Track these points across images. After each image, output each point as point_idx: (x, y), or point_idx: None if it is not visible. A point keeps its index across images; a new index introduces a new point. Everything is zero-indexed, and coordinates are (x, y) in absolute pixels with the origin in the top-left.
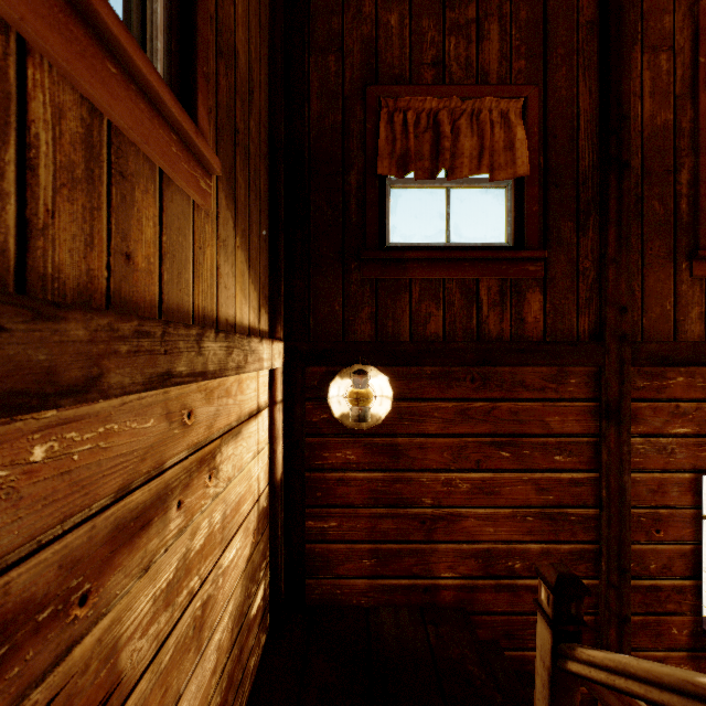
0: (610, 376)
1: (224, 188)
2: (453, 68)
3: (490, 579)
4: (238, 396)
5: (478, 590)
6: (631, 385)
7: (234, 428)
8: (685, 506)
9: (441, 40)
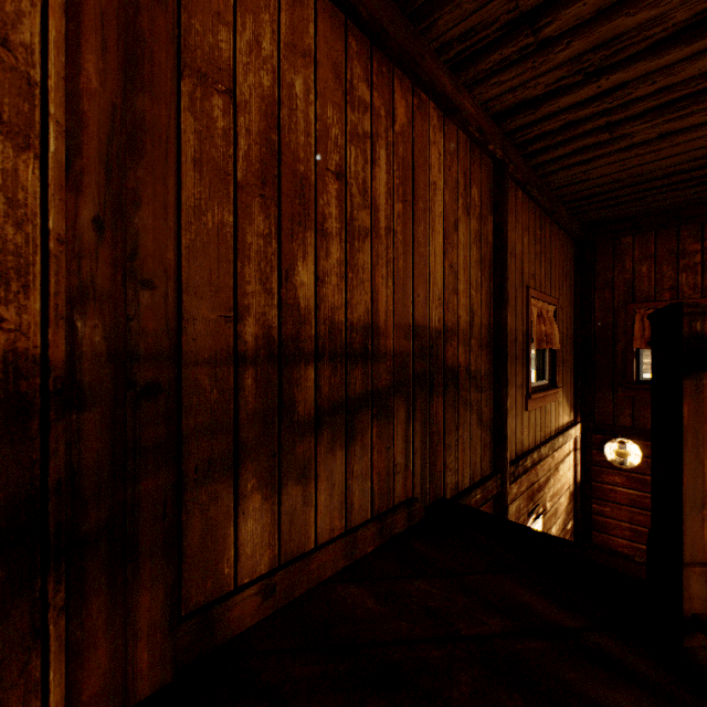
0: None
1: (560, 385)
2: (684, 290)
3: None
4: (563, 449)
5: None
6: None
7: (562, 459)
8: None
9: (675, 275)
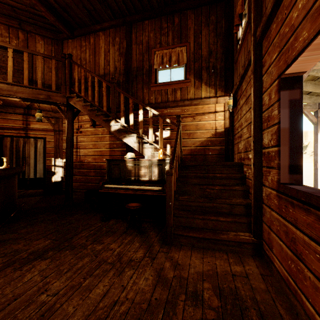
0: (251, 55)
1: (197, 79)
2: None
3: (245, 153)
4: (203, 109)
5: (244, 157)
6: (263, 49)
7: (201, 114)
8: (275, 102)
9: None
